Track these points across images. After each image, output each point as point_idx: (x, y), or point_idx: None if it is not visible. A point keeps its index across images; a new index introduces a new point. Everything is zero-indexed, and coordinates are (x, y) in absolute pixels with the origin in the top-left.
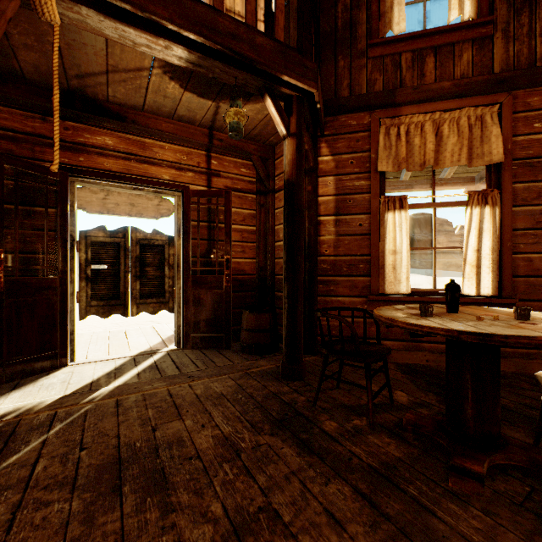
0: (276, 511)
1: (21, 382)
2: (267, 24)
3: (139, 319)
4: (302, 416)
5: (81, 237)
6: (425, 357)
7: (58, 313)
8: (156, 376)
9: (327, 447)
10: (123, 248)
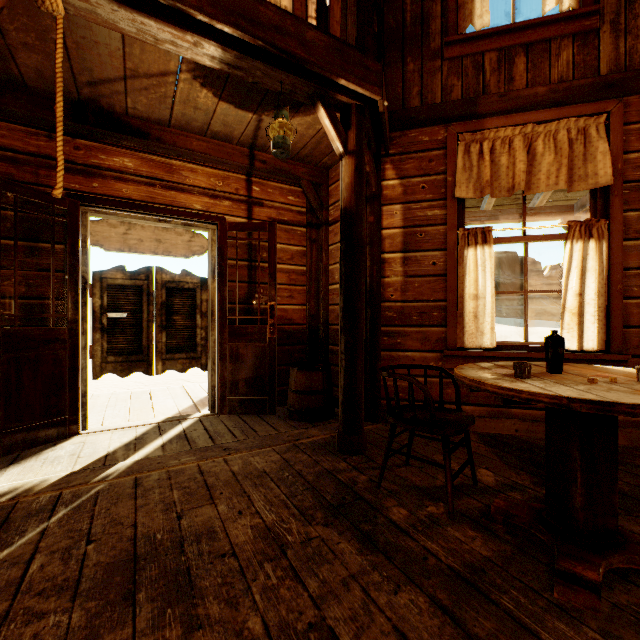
0: (331, 630)
1: (22, 455)
2: (319, 21)
3: (167, 377)
4: (364, 500)
5: (96, 279)
6: (514, 426)
7: (66, 371)
8: (184, 448)
9: (395, 542)
10: (146, 292)
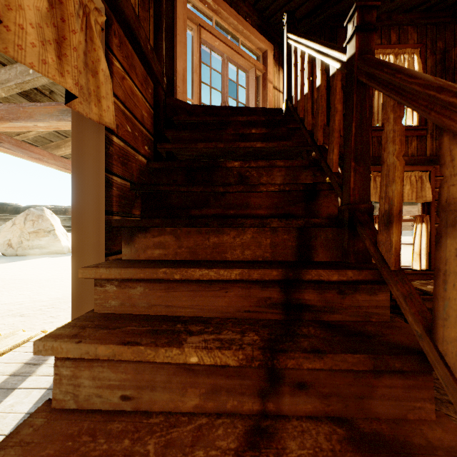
0: None
1: None
2: None
3: None
4: None
5: None
6: None
7: None
8: None
9: None
10: None
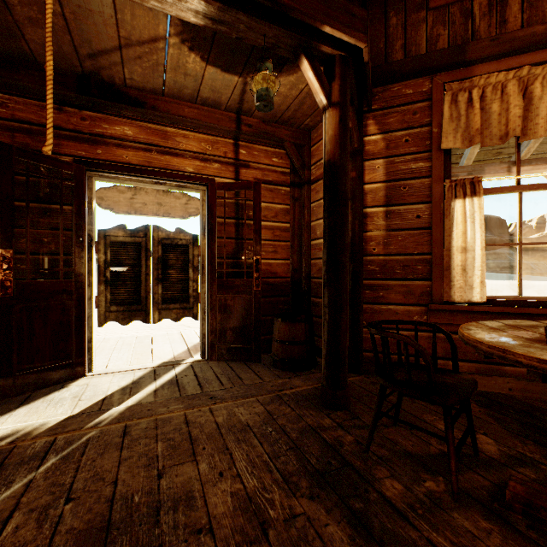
0: None
1: (33, 395)
2: None
3: (170, 322)
4: (352, 468)
5: (100, 237)
6: (507, 385)
7: (73, 320)
8: (174, 394)
9: (393, 530)
10: (144, 248)
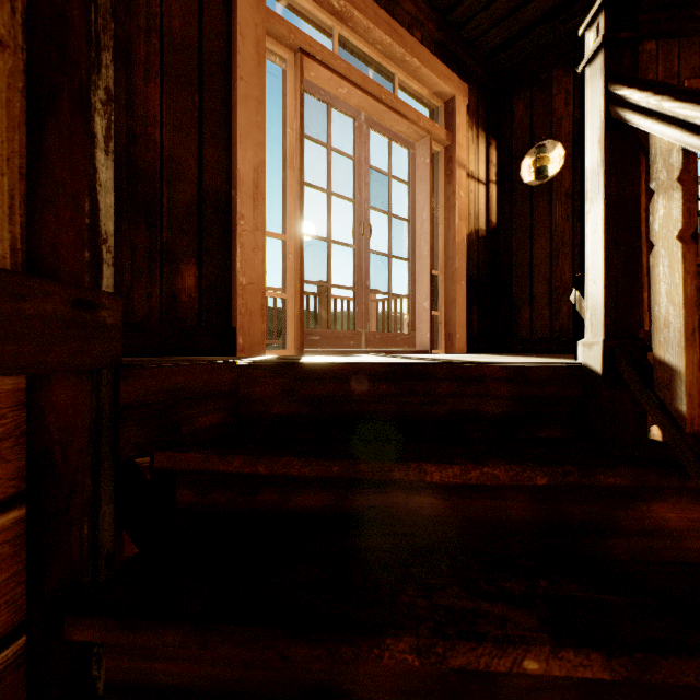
0: None
1: None
2: (499, 185)
3: None
4: None
5: None
6: None
7: None
8: None
9: None
10: None
